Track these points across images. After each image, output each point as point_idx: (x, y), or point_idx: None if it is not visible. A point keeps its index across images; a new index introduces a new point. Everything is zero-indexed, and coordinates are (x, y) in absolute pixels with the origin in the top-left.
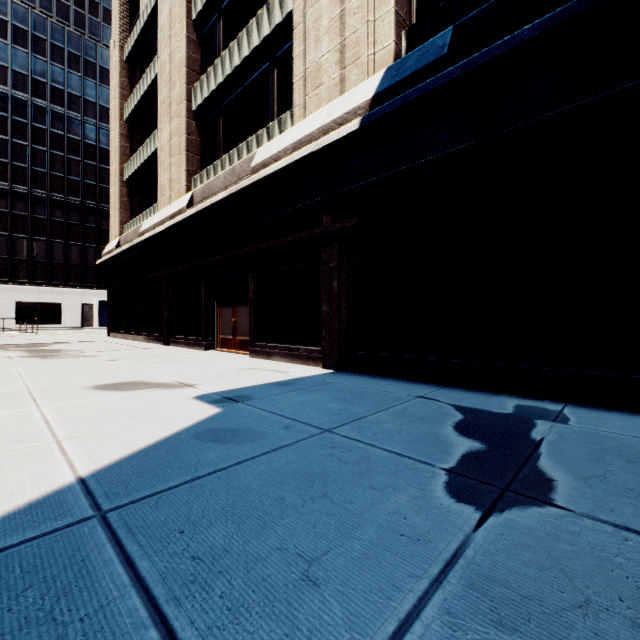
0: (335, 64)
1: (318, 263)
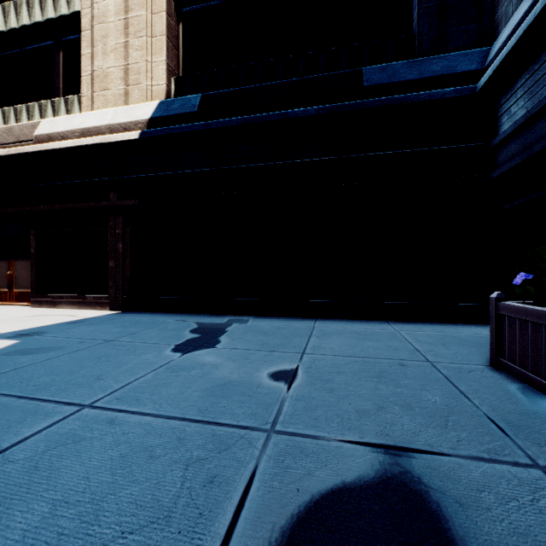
0: (120, 79)
1: (105, 228)
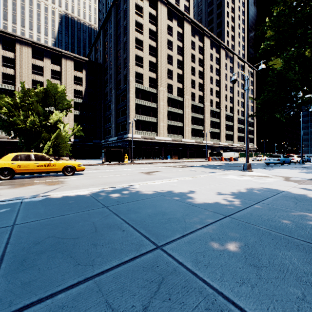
0: None
1: None
